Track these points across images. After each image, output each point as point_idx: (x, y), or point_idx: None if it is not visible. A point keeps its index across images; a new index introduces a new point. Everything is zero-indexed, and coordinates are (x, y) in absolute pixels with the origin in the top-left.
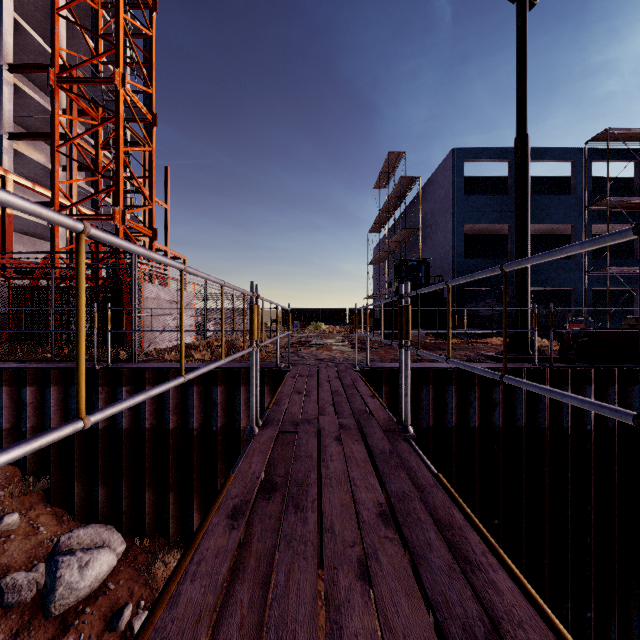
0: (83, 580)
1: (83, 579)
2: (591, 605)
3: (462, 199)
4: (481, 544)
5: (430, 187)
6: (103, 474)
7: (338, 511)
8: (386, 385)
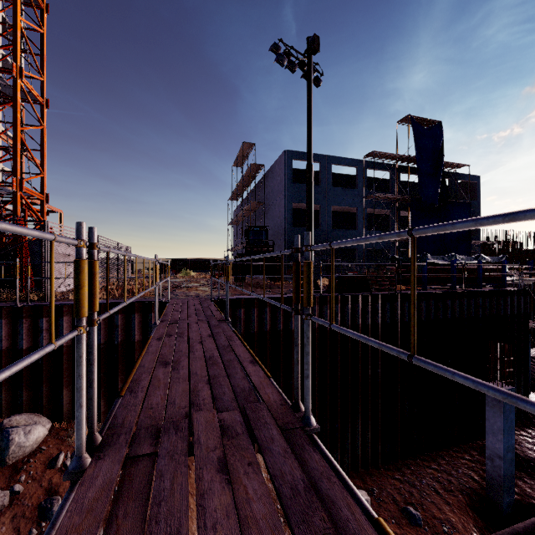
0: (28, 441)
1: (28, 440)
2: (338, 420)
3: (291, 186)
4: (237, 338)
5: (271, 173)
6: (27, 381)
7: (195, 336)
8: (230, 309)
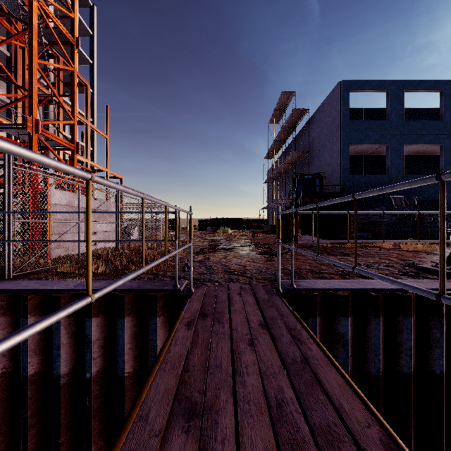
0: None
1: None
2: None
3: (348, 123)
4: None
5: (317, 117)
6: None
7: None
8: (320, 315)
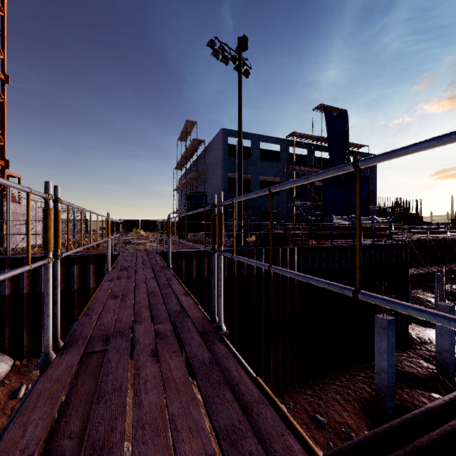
0: None
1: None
2: (262, 349)
3: (227, 158)
4: (175, 279)
5: (210, 147)
6: None
7: (140, 278)
8: (173, 260)
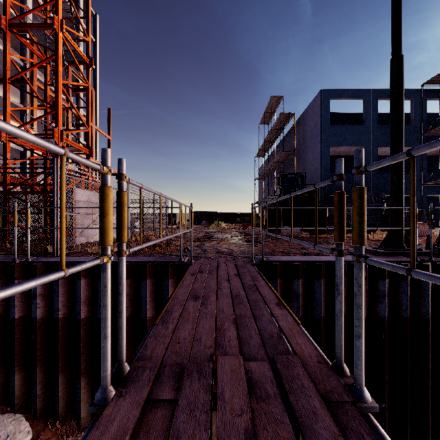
0: None
1: None
2: None
3: (328, 128)
4: None
5: (302, 121)
6: (19, 360)
7: None
8: (281, 278)
